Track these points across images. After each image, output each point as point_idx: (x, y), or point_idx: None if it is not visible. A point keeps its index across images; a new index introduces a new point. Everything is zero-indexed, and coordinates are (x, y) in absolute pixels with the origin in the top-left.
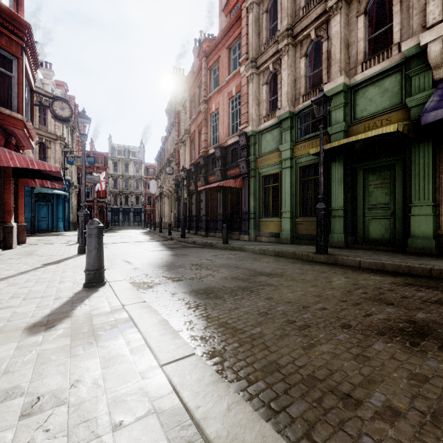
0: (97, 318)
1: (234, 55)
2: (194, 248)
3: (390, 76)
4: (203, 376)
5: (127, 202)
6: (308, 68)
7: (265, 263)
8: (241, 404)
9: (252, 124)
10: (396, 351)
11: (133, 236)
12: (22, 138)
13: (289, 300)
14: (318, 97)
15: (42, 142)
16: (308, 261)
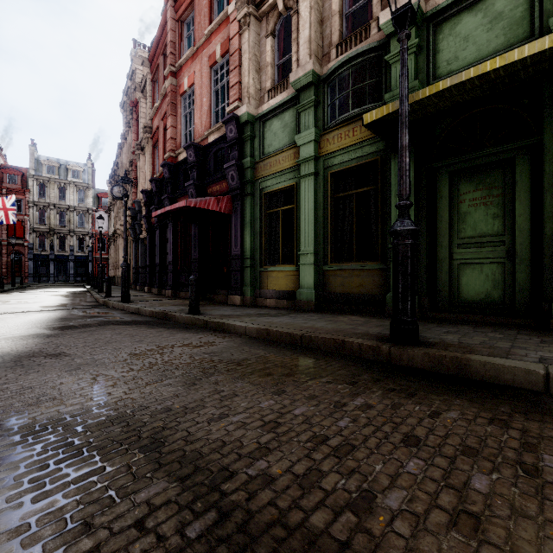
0: None
1: None
2: (121, 325)
3: None
4: None
5: (63, 246)
6: None
7: (271, 393)
8: None
9: (249, 104)
10: None
11: (35, 299)
12: None
13: None
14: None
15: None
16: (386, 372)
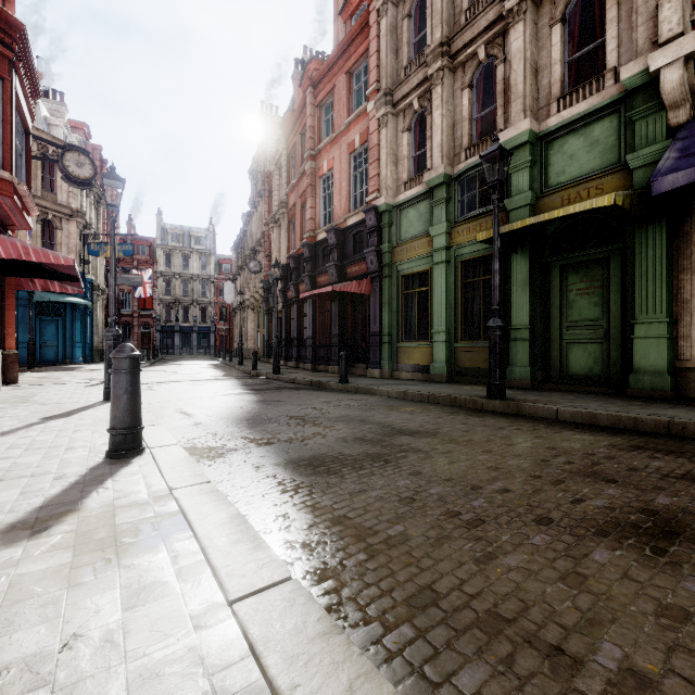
0: (125, 512)
1: (358, 83)
2: (293, 389)
3: (601, 120)
4: (304, 622)
5: (186, 317)
6: (474, 106)
7: (407, 414)
8: (373, 679)
9: (387, 194)
10: (630, 565)
11: (196, 371)
12: (11, 210)
13: (449, 475)
14: (490, 151)
15: (47, 219)
16: (475, 411)
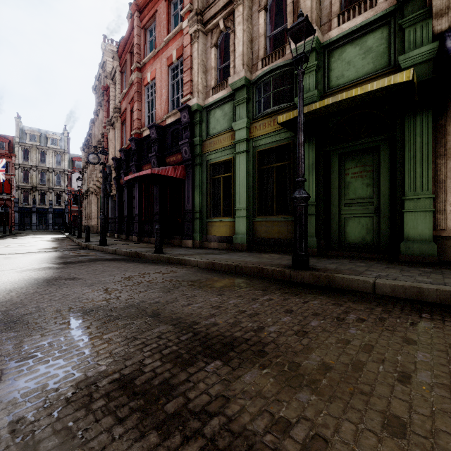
0: None
1: (176, 10)
2: (107, 261)
3: (374, 31)
4: None
5: (43, 200)
6: (268, 26)
7: (216, 295)
8: None
9: (198, 97)
10: None
11: (30, 244)
12: None
13: None
14: (297, 23)
15: None
16: (286, 285)
